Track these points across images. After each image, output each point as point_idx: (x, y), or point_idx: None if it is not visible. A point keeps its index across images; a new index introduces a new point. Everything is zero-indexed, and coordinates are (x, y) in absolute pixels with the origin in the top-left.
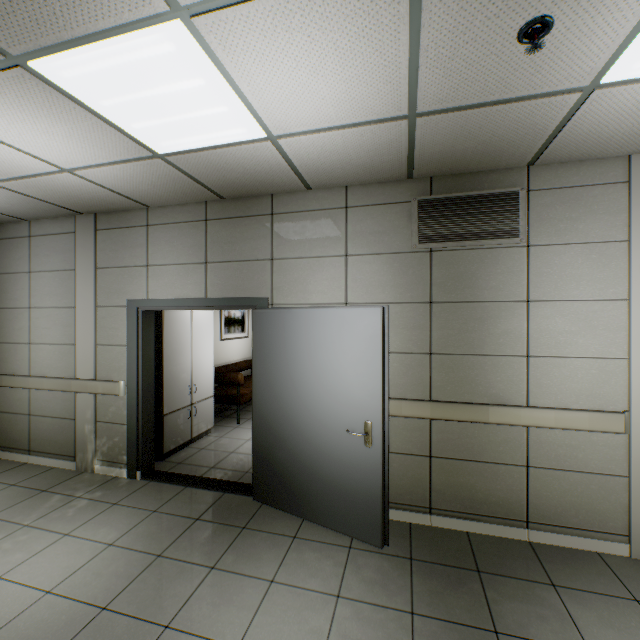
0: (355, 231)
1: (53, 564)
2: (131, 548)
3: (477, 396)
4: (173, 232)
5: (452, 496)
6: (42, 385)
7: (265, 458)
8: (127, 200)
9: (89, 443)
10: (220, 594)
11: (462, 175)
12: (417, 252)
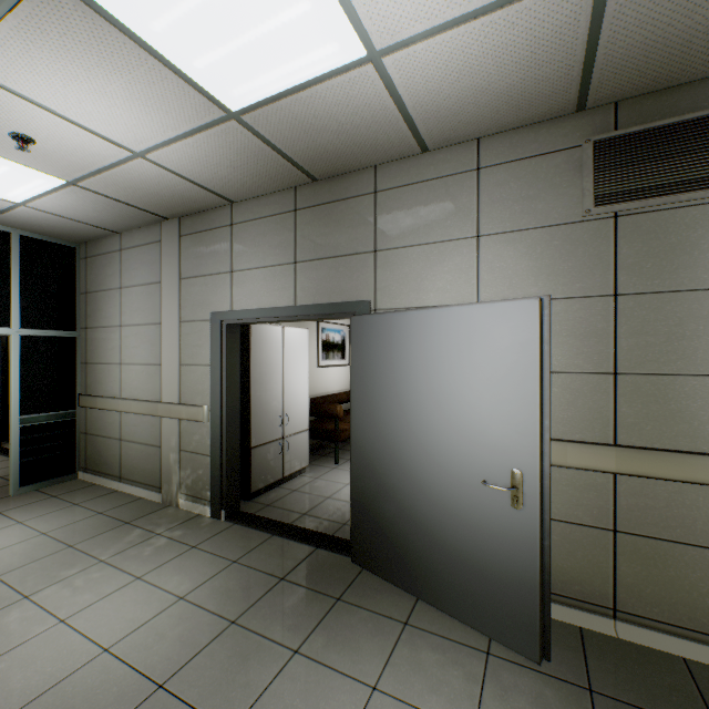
0: (491, 200)
1: (118, 613)
2: (203, 606)
3: (702, 442)
4: (258, 229)
5: (654, 597)
6: (131, 408)
7: (366, 510)
8: (208, 194)
9: (174, 474)
10: (303, 695)
11: (673, 90)
12: (591, 220)
